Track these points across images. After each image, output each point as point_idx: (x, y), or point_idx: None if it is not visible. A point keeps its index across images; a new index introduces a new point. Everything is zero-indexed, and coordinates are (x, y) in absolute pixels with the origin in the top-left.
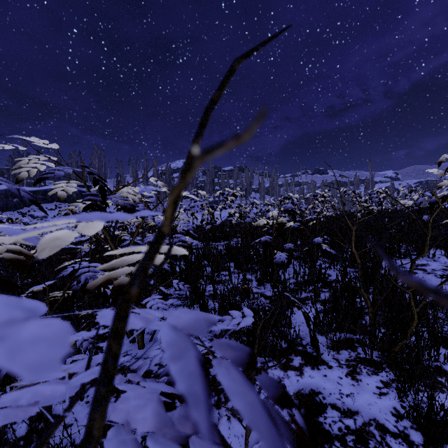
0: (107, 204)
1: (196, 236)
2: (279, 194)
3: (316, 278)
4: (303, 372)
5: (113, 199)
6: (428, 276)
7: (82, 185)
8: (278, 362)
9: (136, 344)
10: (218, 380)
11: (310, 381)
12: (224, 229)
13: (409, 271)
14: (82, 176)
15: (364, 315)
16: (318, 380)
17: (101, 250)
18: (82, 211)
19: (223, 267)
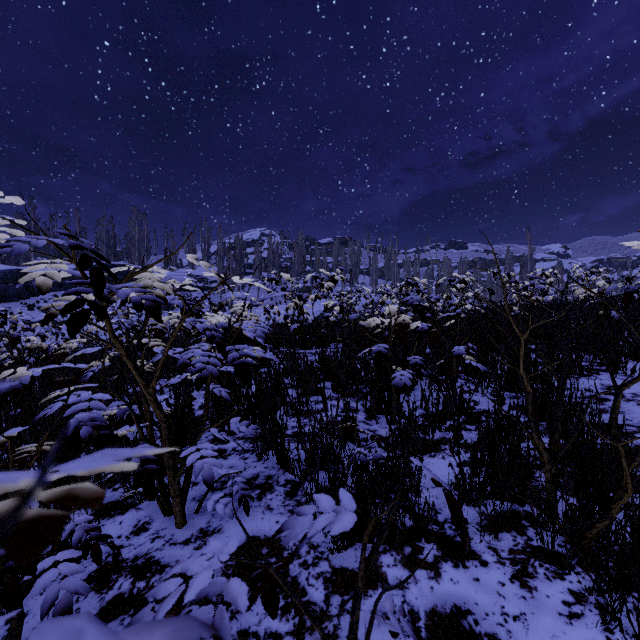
0: (109, 299)
1: (268, 347)
2: (398, 278)
3: (457, 408)
4: (440, 573)
5: (121, 291)
6: (627, 406)
7: (116, 265)
8: (399, 553)
9: (173, 517)
10: (301, 586)
11: (452, 590)
12: (318, 330)
13: (613, 407)
14: (115, 251)
15: (533, 470)
16: (466, 588)
17: (121, 367)
18: (62, 313)
19: (315, 389)
